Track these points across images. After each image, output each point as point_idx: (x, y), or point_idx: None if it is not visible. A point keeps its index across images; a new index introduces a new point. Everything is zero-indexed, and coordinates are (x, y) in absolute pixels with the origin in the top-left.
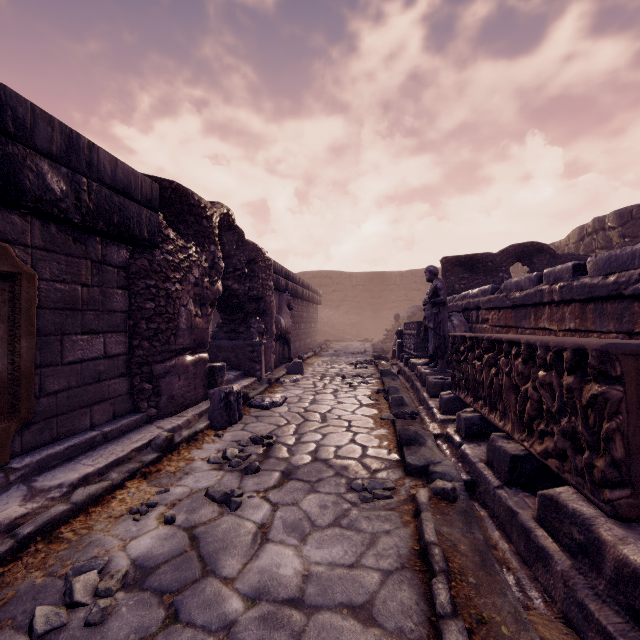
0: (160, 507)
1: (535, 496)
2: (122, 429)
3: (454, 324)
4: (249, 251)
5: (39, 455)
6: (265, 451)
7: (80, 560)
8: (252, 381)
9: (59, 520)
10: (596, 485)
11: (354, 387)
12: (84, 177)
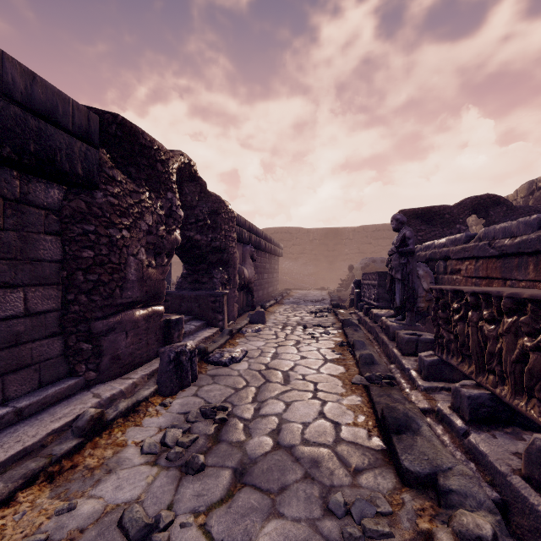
0: None
1: None
2: (46, 401)
3: (419, 275)
4: (212, 202)
5: None
6: (216, 430)
7: None
8: (214, 332)
9: None
10: None
11: (316, 338)
12: None
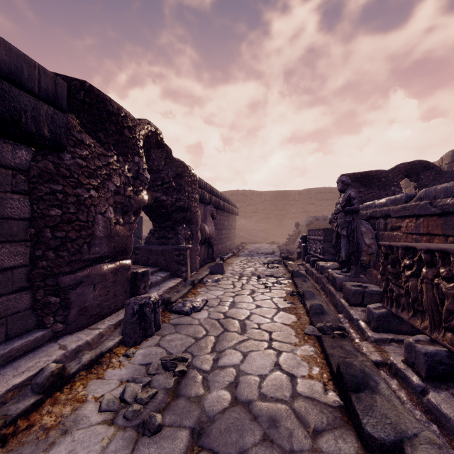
0: None
1: None
2: (12, 354)
3: (361, 231)
4: (176, 167)
5: None
6: (176, 383)
7: None
8: (178, 282)
9: None
10: None
11: (269, 288)
12: None
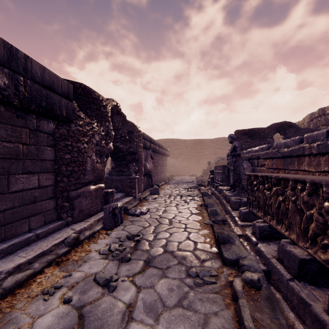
0: (63, 288)
1: (319, 289)
2: (49, 231)
3: (244, 167)
4: (129, 126)
5: None
6: (135, 245)
7: None
8: (130, 199)
9: None
10: None
11: (187, 202)
12: (21, 76)
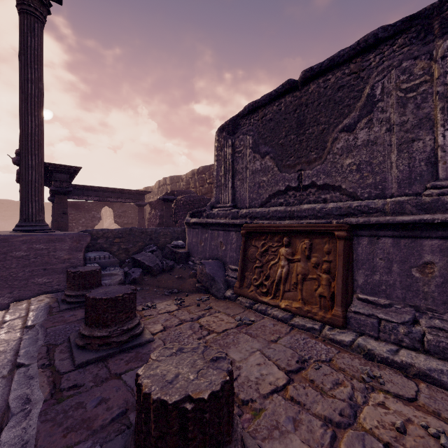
0: None
1: None
2: None
3: None
4: None
5: None
6: None
7: None
8: None
9: None
10: None
11: None
12: None
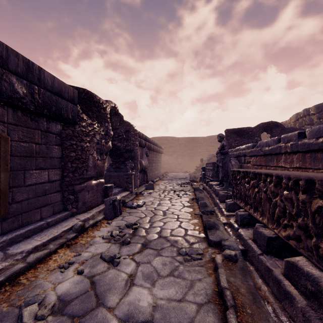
0: (75, 264)
1: (281, 260)
2: (57, 220)
3: (232, 164)
4: (126, 126)
5: (11, 235)
6: (133, 232)
7: (29, 296)
8: (127, 193)
9: (19, 272)
10: (320, 258)
11: (180, 196)
12: (36, 86)
